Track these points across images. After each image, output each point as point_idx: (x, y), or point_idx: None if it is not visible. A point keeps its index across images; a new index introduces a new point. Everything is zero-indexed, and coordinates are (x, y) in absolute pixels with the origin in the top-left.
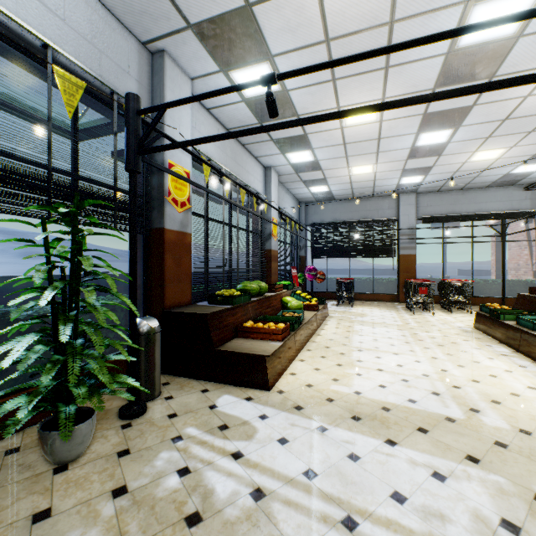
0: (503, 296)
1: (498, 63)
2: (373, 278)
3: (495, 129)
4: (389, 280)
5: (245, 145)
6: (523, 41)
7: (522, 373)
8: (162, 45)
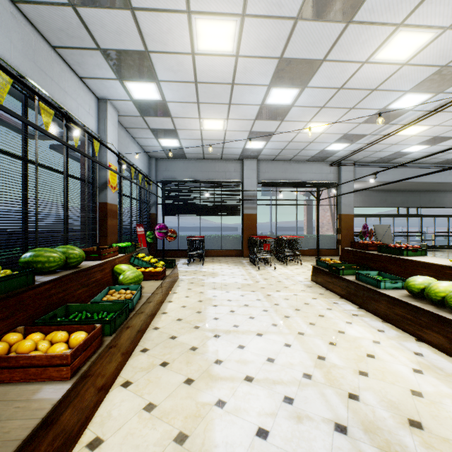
0: (318, 248)
1: None
2: (221, 235)
3: (330, 98)
4: (235, 237)
5: (58, 48)
6: None
7: (390, 344)
8: None
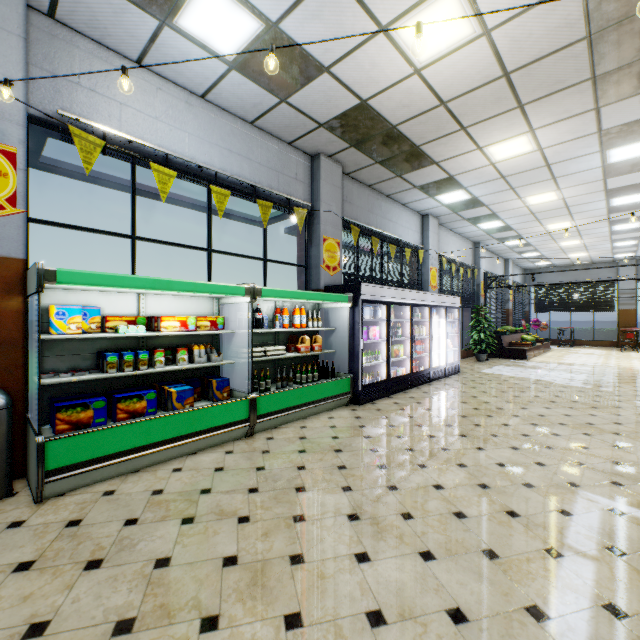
0: None
1: None
2: (593, 328)
3: None
4: (609, 330)
5: (497, 254)
6: None
7: None
8: (480, 241)
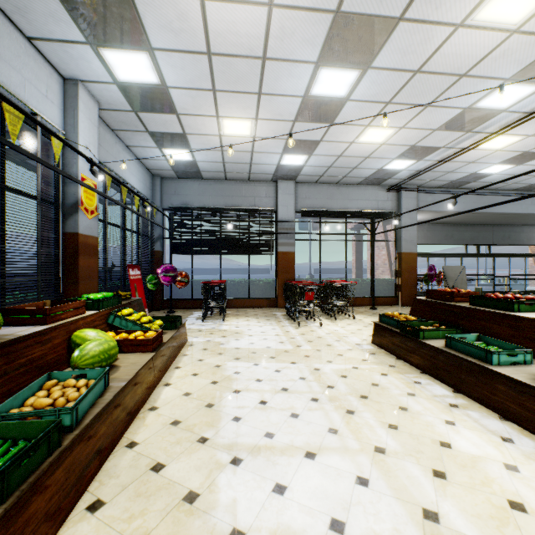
0: (374, 297)
1: None
2: (249, 280)
3: (400, 88)
4: (266, 282)
5: None
6: None
7: None
8: None
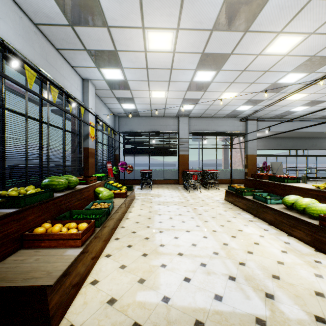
0: (231, 179)
1: (253, 18)
2: (164, 169)
3: (237, 77)
4: (173, 171)
5: (60, 50)
6: (271, 2)
7: (270, 237)
8: None
